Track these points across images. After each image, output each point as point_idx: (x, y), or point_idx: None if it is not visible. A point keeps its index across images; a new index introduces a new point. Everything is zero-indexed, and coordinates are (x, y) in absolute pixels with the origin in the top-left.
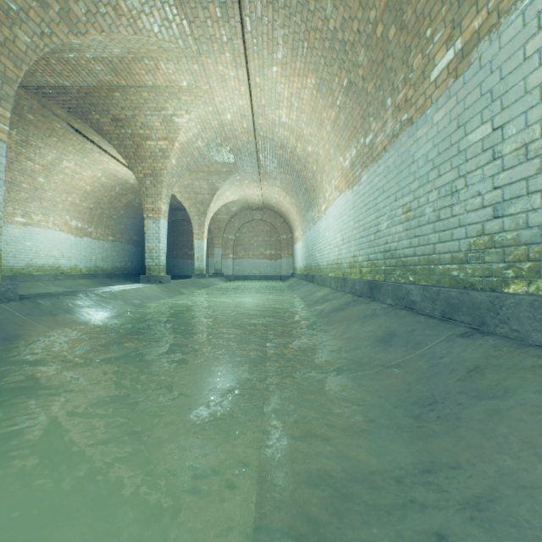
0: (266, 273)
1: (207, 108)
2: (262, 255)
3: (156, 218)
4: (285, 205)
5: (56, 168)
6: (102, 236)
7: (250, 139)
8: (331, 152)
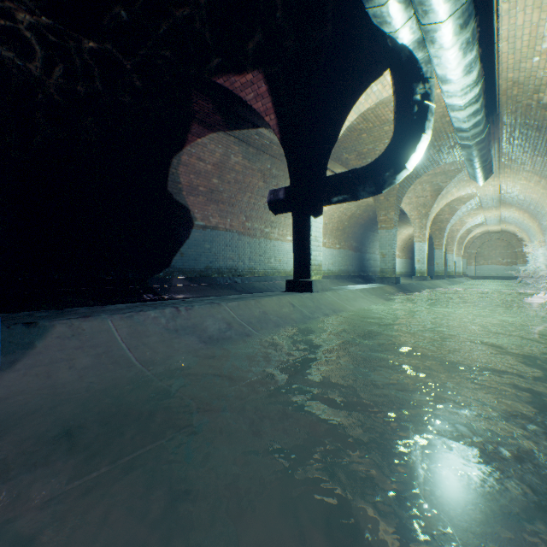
0: (502, 274)
1: (479, 215)
2: (498, 262)
3: (451, 253)
4: (519, 233)
5: (399, 234)
6: (402, 257)
7: (497, 217)
8: (538, 231)
